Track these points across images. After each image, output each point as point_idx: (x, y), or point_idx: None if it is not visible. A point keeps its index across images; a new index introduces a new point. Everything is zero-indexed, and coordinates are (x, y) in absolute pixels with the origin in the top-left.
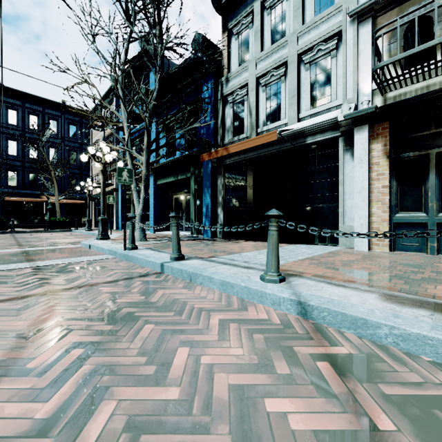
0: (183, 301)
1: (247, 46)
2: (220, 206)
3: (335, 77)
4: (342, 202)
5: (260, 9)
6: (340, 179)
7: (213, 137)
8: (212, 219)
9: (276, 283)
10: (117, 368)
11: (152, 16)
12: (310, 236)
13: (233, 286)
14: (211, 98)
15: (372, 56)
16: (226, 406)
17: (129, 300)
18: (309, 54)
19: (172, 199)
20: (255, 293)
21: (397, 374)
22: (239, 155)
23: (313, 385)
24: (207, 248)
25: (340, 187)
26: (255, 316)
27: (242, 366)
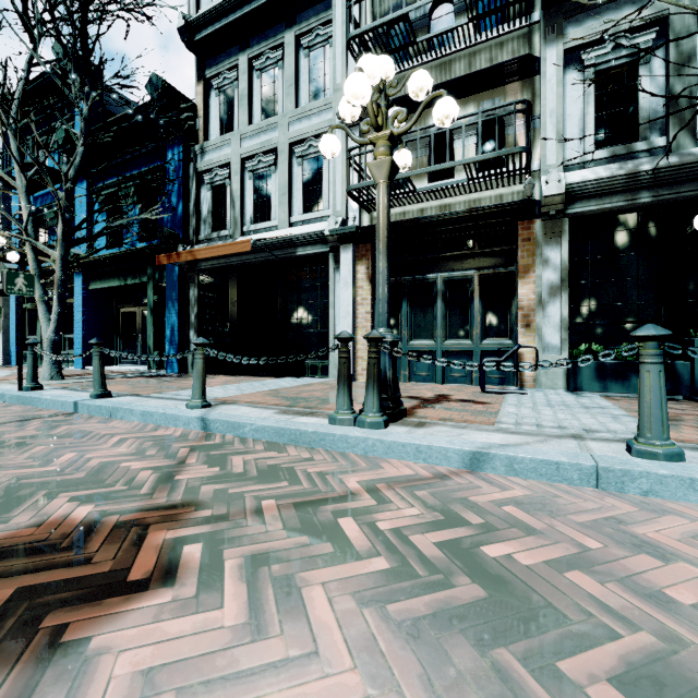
0: (90, 431)
1: (232, 110)
2: (193, 328)
3: (327, 182)
4: (333, 328)
5: (247, 67)
6: (331, 302)
7: (181, 228)
8: (180, 346)
9: (199, 409)
10: (3, 466)
11: (73, 46)
12: (302, 367)
13: (152, 414)
14: (179, 171)
15: (349, 175)
16: (92, 468)
17: (21, 435)
18: (301, 147)
19: (118, 314)
20: (171, 418)
21: (232, 448)
22: (218, 258)
23: (165, 456)
24: (158, 385)
25: (330, 310)
26: (160, 434)
27: (119, 455)
